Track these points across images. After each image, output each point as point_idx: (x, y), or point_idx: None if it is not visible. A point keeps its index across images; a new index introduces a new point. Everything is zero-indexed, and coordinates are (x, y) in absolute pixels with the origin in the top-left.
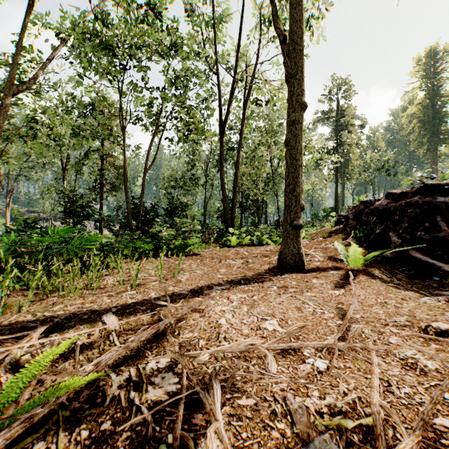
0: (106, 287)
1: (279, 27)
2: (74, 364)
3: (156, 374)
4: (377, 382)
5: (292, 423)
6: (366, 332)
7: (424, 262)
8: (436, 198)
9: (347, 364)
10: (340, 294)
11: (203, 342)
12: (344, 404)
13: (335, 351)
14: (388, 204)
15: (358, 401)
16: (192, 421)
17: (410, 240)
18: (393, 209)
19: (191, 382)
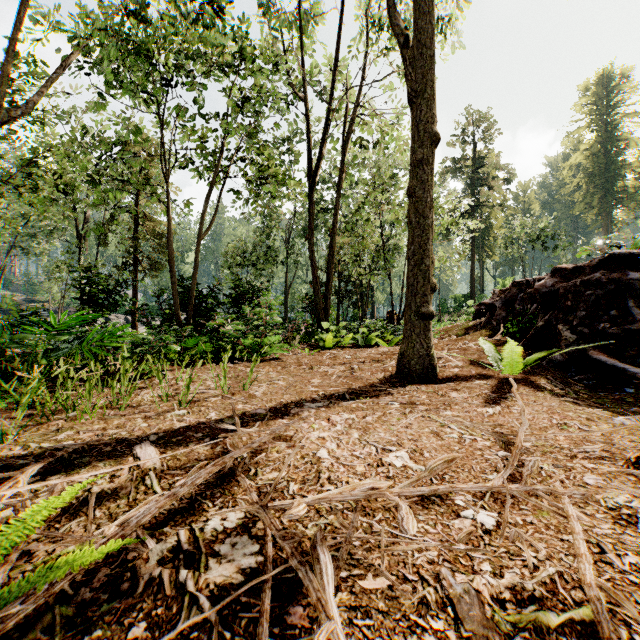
0: (141, 405)
1: (398, 25)
2: (87, 524)
3: (222, 539)
4: (584, 547)
5: (457, 619)
6: (545, 467)
7: (611, 367)
8: (628, 273)
9: (528, 518)
10: (495, 412)
11: (296, 485)
12: (537, 585)
13: (507, 497)
14: (555, 284)
15: (558, 579)
16: (286, 619)
17: (588, 335)
18: (564, 291)
19: (280, 552)
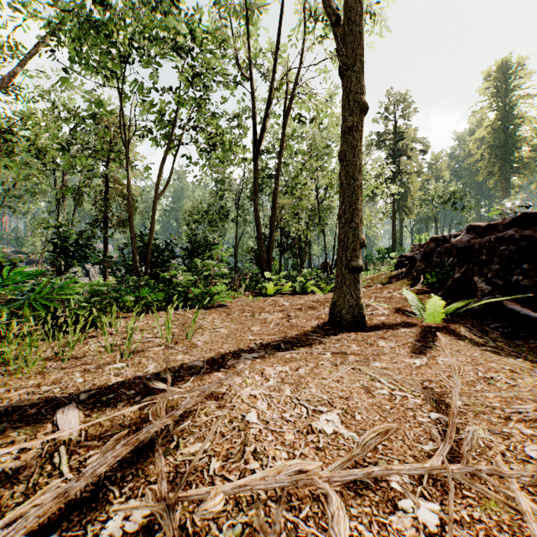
0: (85, 356)
1: (330, 6)
2: None
3: None
4: None
5: None
6: (481, 434)
7: (524, 316)
8: None
9: (475, 512)
10: (422, 364)
11: (217, 462)
12: None
13: (449, 483)
14: (470, 240)
15: None
16: None
17: (502, 286)
18: (478, 246)
19: None
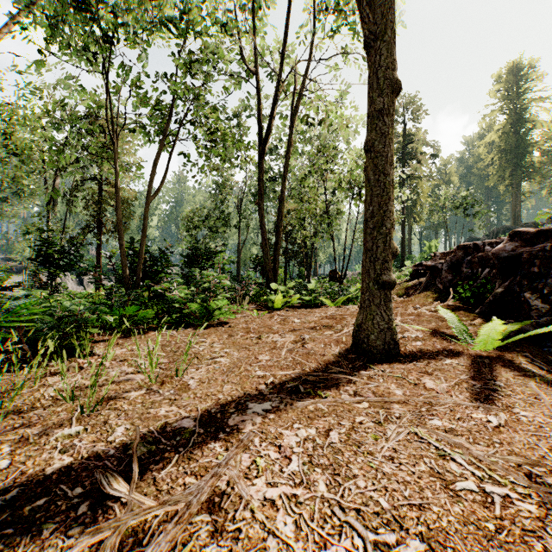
0: (32, 409)
1: None
2: None
3: None
4: None
5: None
6: None
7: None
8: None
9: None
10: (501, 423)
11: None
12: None
13: None
14: (515, 249)
15: None
16: None
17: None
18: (527, 256)
19: None
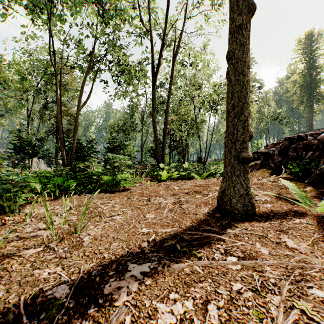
0: None
1: None
2: None
3: None
4: None
5: None
6: None
7: None
8: None
9: None
10: None
11: None
12: None
13: None
14: None
15: None
16: None
17: None
18: None
19: None
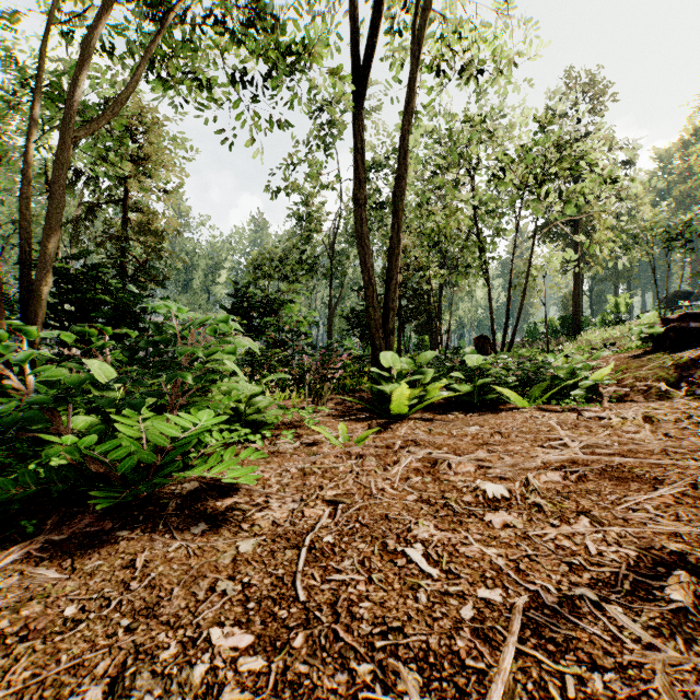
0: None
1: None
2: None
3: None
4: None
5: None
6: None
7: None
8: None
9: None
10: None
11: None
12: None
13: None
14: None
15: None
16: None
17: None
18: None
19: None
